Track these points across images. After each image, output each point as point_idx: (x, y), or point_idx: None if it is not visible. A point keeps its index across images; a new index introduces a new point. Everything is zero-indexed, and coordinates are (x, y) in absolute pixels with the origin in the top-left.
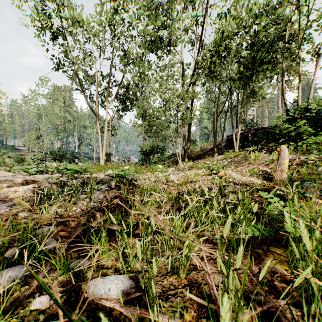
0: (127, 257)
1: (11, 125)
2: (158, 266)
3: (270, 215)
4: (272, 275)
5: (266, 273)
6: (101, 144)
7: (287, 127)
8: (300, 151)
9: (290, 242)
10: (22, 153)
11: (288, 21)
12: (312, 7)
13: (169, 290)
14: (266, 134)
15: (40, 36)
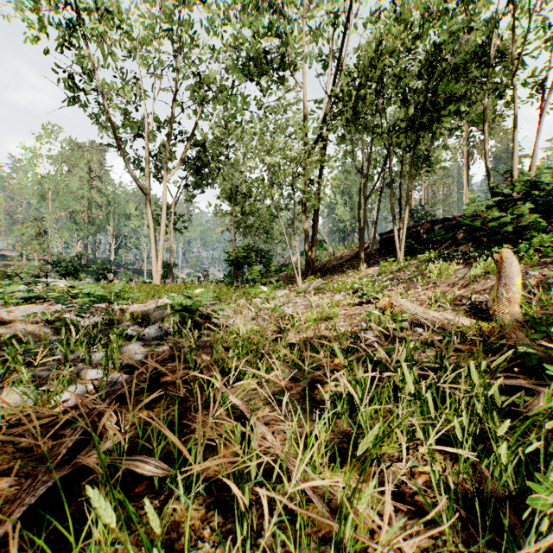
0: None
1: None
2: None
3: None
4: None
5: None
6: (154, 246)
7: (498, 215)
8: (527, 261)
9: None
10: (9, 262)
11: (494, 26)
12: None
13: None
14: (452, 230)
15: (36, 42)
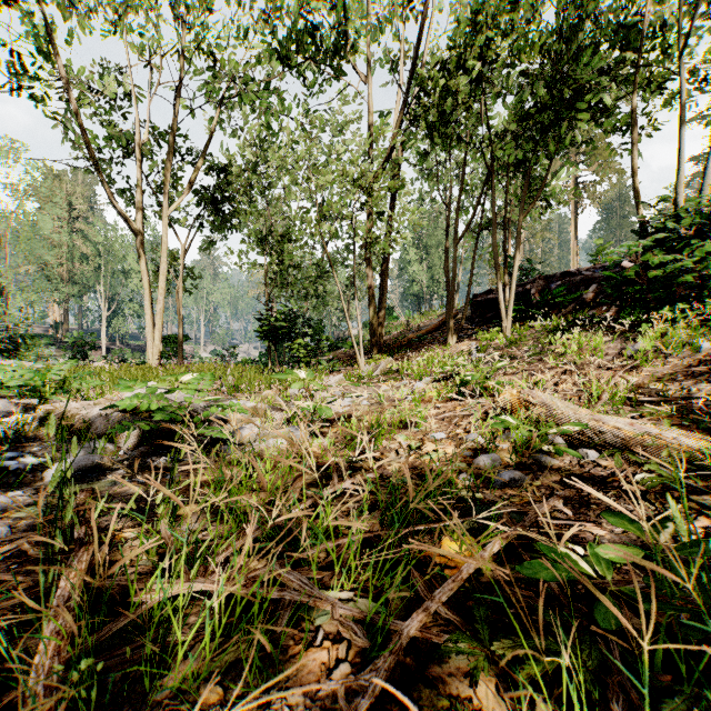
0: None
1: None
2: None
3: None
4: None
5: None
6: (150, 310)
7: (669, 258)
8: None
9: None
10: None
11: None
12: None
13: None
14: (576, 289)
15: None
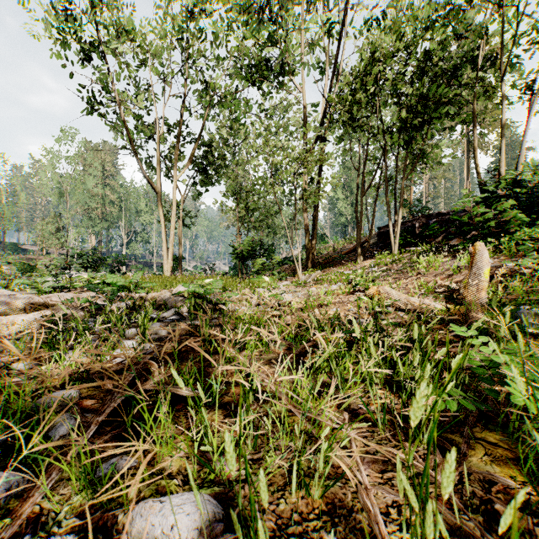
0: (209, 452)
1: (12, 208)
2: (268, 470)
3: (472, 369)
4: (487, 488)
5: (475, 484)
6: (165, 240)
7: (483, 211)
8: (506, 253)
9: (514, 421)
10: (31, 256)
11: (482, 32)
12: (524, 8)
13: (291, 523)
14: (445, 224)
15: (61, 56)
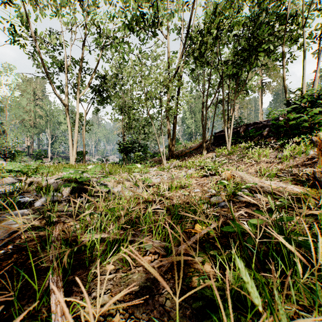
0: None
1: None
2: None
3: None
4: None
5: None
6: (71, 139)
7: (298, 116)
8: None
9: None
10: None
11: None
12: None
13: None
14: (259, 130)
15: None
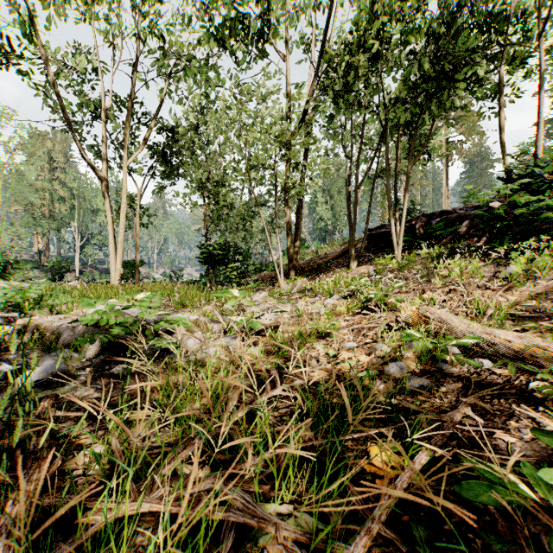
0: None
1: None
2: None
3: None
4: None
5: None
6: (113, 241)
7: (534, 199)
8: None
9: None
10: None
11: None
12: None
13: None
14: (452, 224)
15: None
